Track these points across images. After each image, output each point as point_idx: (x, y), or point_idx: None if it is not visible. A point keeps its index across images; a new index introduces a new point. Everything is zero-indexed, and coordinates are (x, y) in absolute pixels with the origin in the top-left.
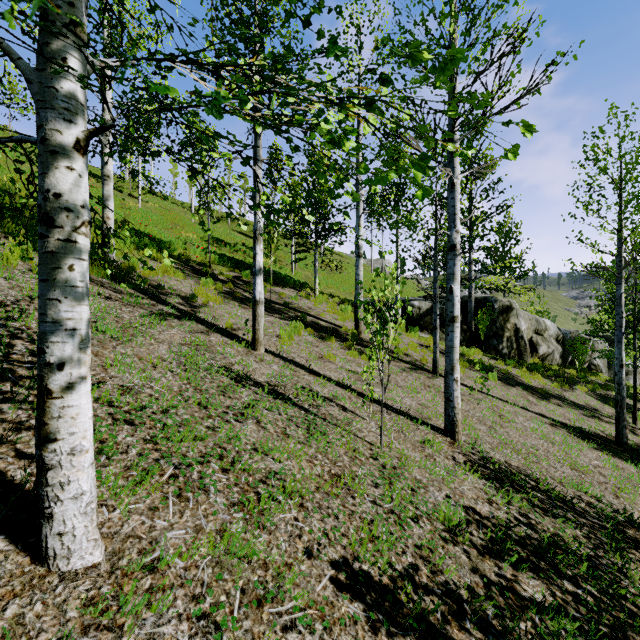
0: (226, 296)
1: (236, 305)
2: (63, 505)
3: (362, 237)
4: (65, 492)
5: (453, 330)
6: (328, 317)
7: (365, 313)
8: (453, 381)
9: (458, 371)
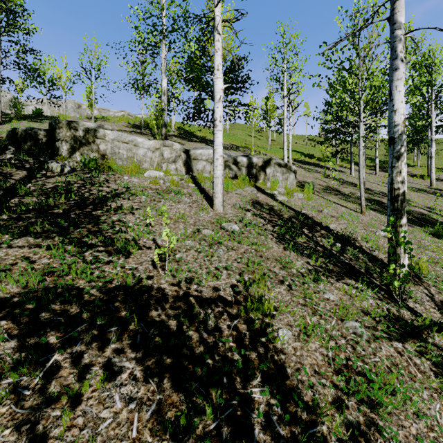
0: (370, 170)
1: (373, 171)
2: (352, 171)
3: (430, 139)
4: (352, 170)
5: (431, 160)
6: (417, 173)
7: None
8: (431, 173)
9: (433, 170)
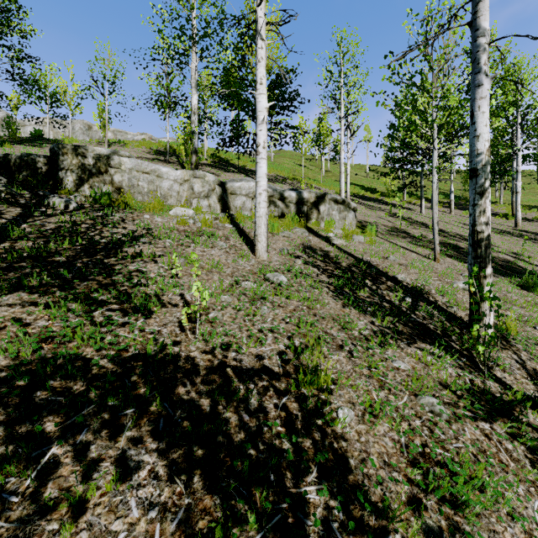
0: (444, 207)
1: (448, 209)
2: (422, 209)
3: (515, 170)
4: (423, 208)
5: (516, 196)
6: (499, 211)
7: (533, 209)
8: (516, 211)
9: (518, 208)
